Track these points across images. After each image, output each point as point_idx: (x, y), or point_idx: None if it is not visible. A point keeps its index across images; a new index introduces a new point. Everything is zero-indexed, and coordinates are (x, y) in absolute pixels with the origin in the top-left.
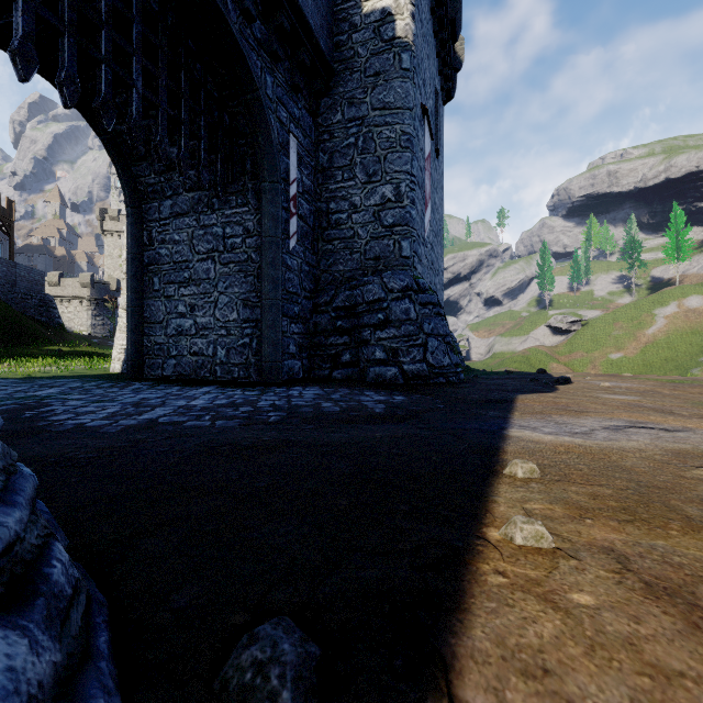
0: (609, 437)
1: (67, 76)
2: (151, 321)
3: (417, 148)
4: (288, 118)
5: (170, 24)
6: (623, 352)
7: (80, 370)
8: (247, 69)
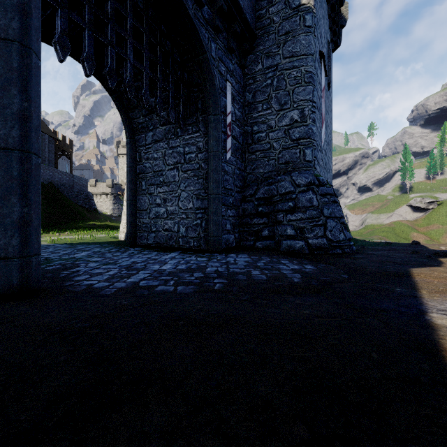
0: None
1: (87, 55)
2: (140, 209)
3: (317, 82)
4: (225, 70)
5: (150, 16)
6: None
7: (103, 238)
8: (199, 39)
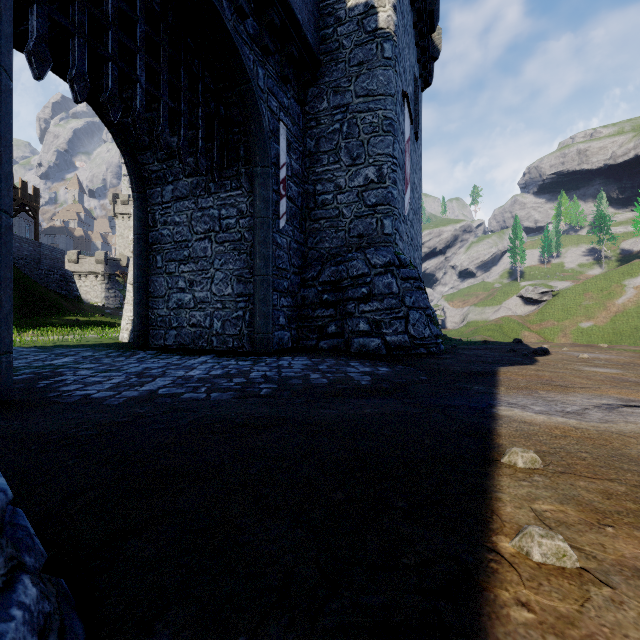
0: (604, 418)
1: (77, 73)
2: (154, 295)
3: (399, 132)
4: (278, 107)
5: (171, 24)
6: (593, 320)
7: (93, 339)
8: (241, 62)
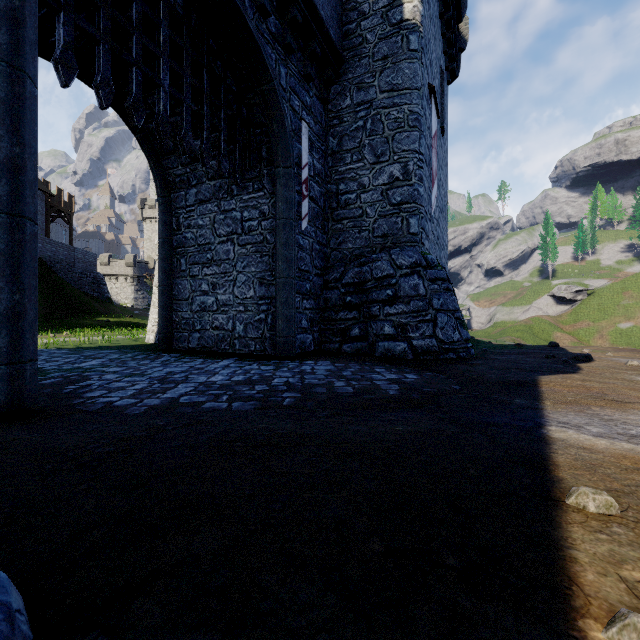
0: None
1: (102, 79)
2: (178, 298)
3: (425, 127)
4: (300, 106)
5: (194, 26)
6: (633, 321)
7: (122, 340)
8: (263, 62)
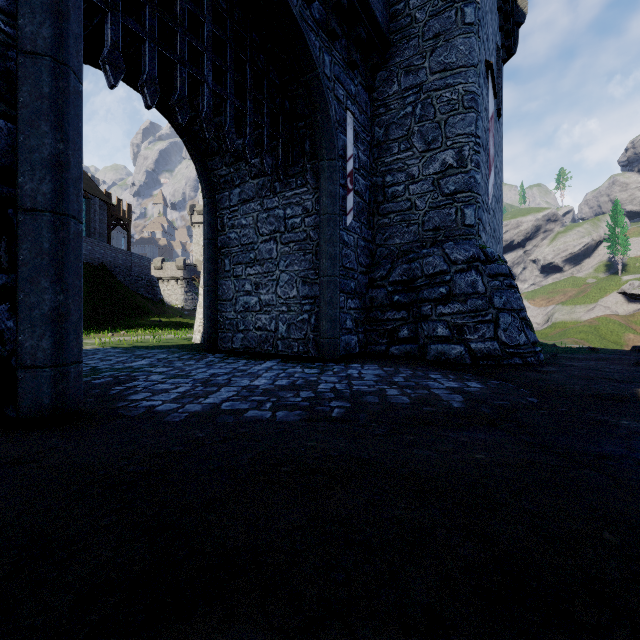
0: None
1: (148, 78)
2: (222, 298)
3: (482, 108)
4: (345, 95)
5: (237, 20)
6: None
7: (171, 340)
8: (306, 49)
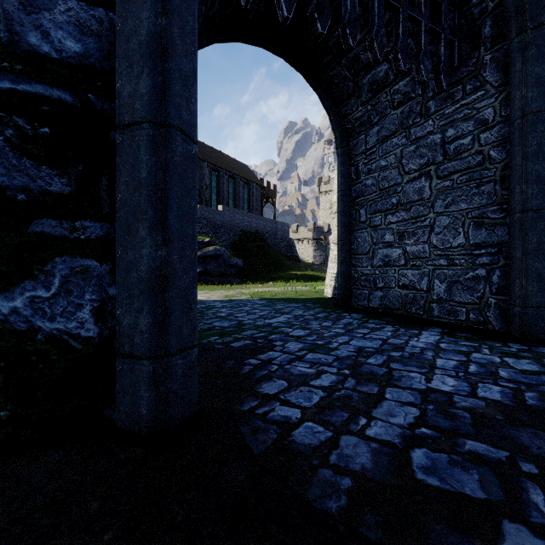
0: None
1: None
2: (357, 252)
3: None
4: None
5: None
6: None
7: (305, 292)
8: None
